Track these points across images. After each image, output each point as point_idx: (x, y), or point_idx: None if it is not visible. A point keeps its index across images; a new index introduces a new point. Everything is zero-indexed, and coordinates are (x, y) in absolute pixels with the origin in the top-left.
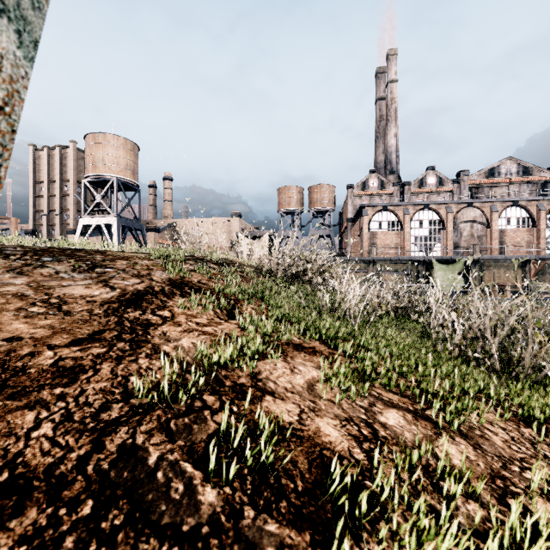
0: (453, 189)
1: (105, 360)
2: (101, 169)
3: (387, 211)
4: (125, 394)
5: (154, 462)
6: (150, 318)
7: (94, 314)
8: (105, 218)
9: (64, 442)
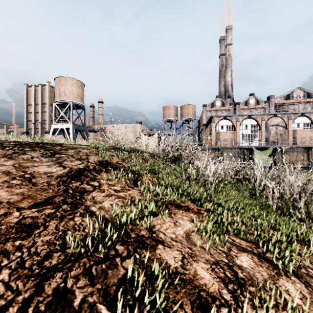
0: (265, 106)
1: (52, 218)
2: (64, 97)
3: (226, 120)
4: (62, 245)
5: (78, 304)
6: (85, 187)
7: (50, 184)
8: (65, 125)
9: (15, 286)
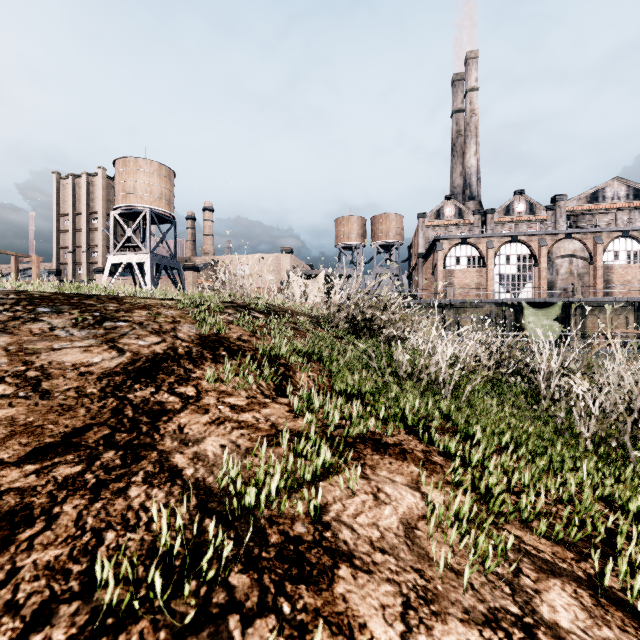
0: (546, 217)
1: (72, 493)
2: (133, 199)
3: (466, 245)
4: (88, 575)
5: None
6: (165, 399)
7: (84, 394)
8: (136, 256)
9: None
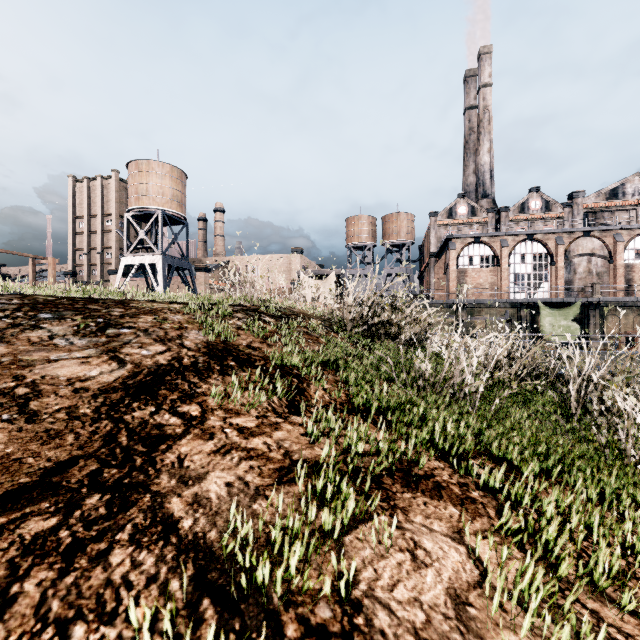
0: (563, 215)
1: (39, 560)
2: (145, 201)
3: (479, 244)
4: None
5: None
6: (166, 421)
7: (75, 416)
8: (149, 257)
9: None
